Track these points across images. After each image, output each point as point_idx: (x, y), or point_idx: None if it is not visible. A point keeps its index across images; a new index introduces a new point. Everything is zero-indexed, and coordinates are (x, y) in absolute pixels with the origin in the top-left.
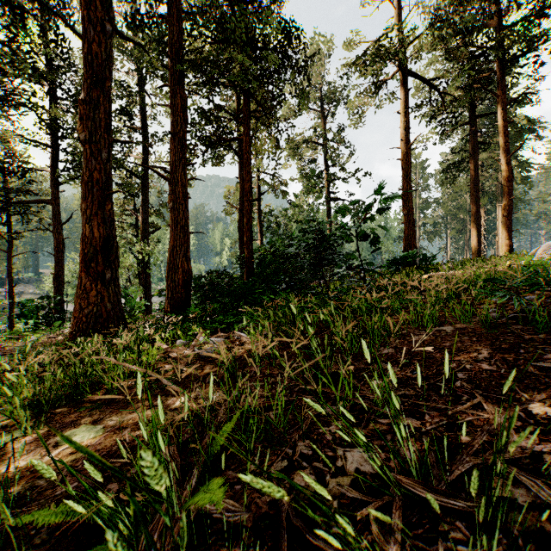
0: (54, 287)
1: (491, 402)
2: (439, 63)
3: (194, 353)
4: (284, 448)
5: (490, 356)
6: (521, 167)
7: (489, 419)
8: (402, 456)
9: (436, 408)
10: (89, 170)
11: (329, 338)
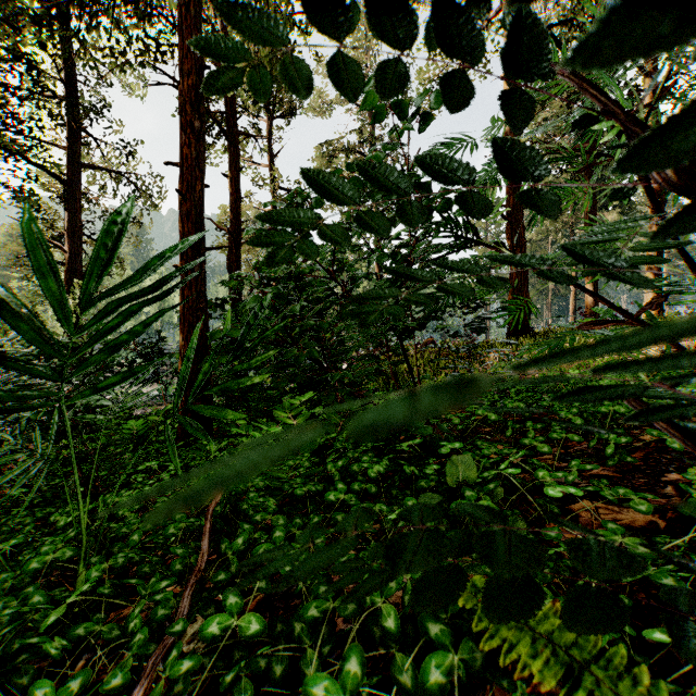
0: None
1: None
2: None
3: None
4: None
5: None
6: (621, 208)
7: None
8: None
9: None
10: None
11: None
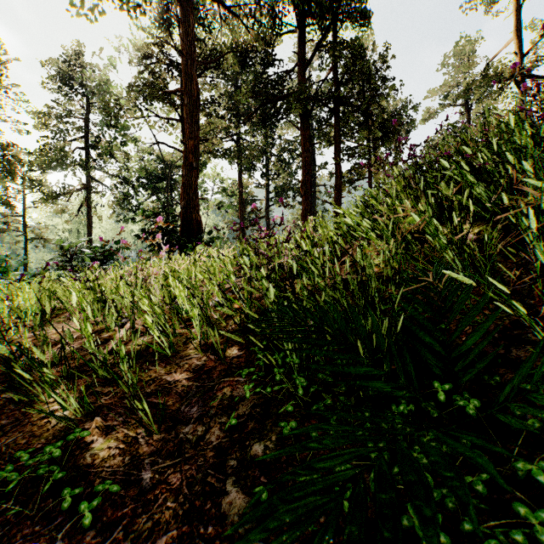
0: None
1: None
2: None
3: None
4: None
5: None
6: None
7: None
8: None
9: None
10: (304, 206)
11: None
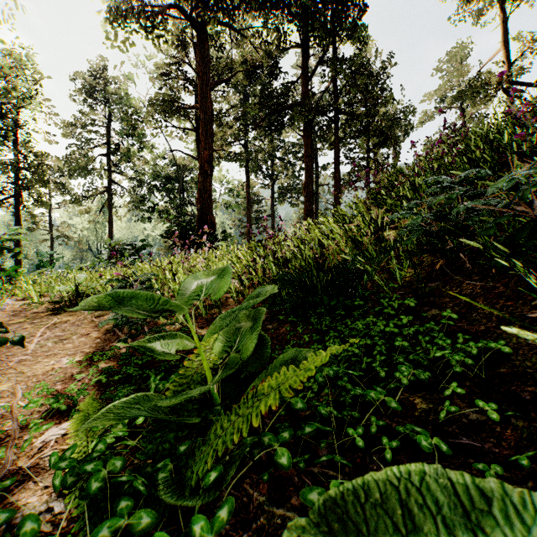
0: None
1: None
2: None
3: None
4: None
5: None
6: None
7: None
8: None
9: None
10: (306, 206)
11: None
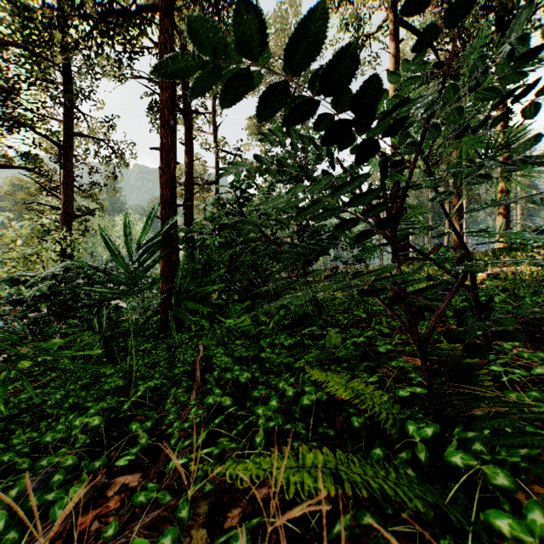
0: None
1: None
2: None
3: None
4: None
5: None
6: None
7: None
8: None
9: None
10: None
11: None
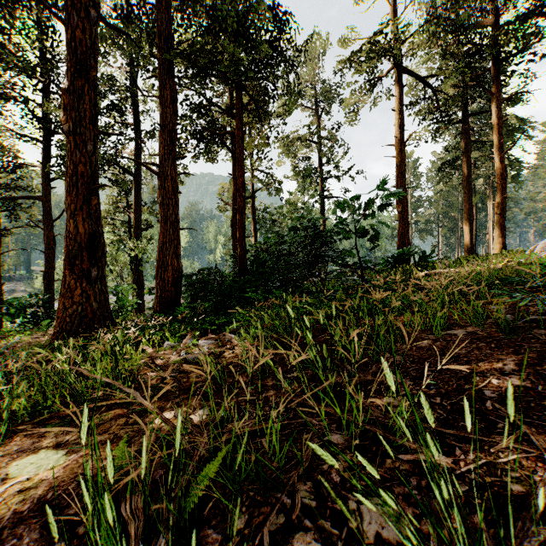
0: (44, 285)
1: (535, 432)
2: (432, 61)
3: (180, 358)
4: (280, 496)
5: (518, 369)
6: (511, 166)
7: (541, 458)
8: (436, 514)
9: (466, 438)
10: (73, 162)
11: (327, 342)
